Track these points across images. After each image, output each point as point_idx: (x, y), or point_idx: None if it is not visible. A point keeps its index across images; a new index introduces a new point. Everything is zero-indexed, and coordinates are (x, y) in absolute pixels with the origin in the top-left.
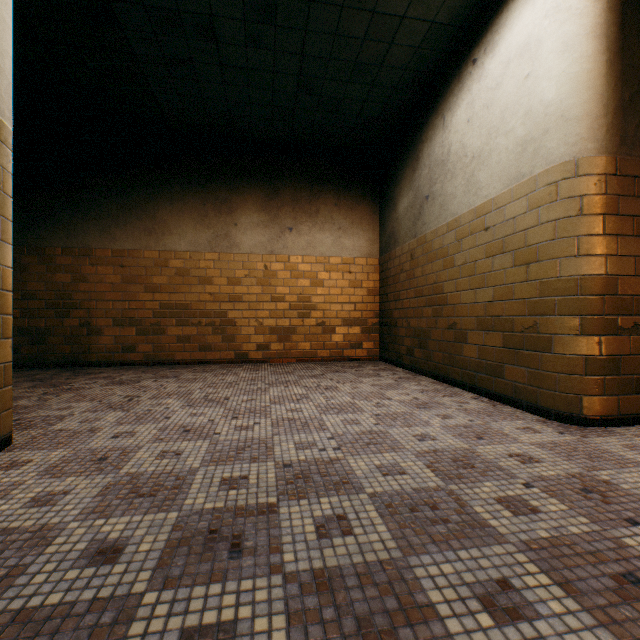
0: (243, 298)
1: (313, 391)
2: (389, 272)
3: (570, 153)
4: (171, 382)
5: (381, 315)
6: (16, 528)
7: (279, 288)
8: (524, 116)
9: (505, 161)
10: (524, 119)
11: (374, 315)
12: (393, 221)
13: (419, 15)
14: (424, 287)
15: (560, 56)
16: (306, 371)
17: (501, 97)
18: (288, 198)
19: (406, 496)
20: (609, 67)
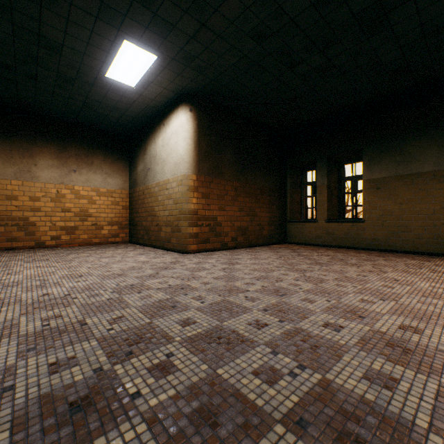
0: (42, 209)
1: (94, 254)
2: (134, 198)
3: (185, 172)
4: (0, 257)
5: (130, 220)
6: (4, 282)
7: (67, 204)
8: (176, 155)
9: (172, 167)
10: (176, 156)
11: (126, 220)
12: (136, 174)
13: (142, 102)
14: (148, 208)
15: (183, 141)
16: (87, 249)
17: (171, 144)
18: (74, 153)
19: (127, 267)
20: (195, 149)
